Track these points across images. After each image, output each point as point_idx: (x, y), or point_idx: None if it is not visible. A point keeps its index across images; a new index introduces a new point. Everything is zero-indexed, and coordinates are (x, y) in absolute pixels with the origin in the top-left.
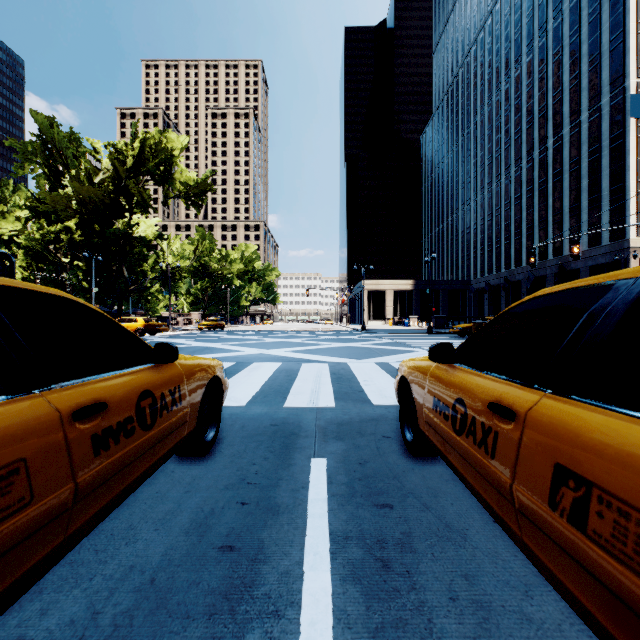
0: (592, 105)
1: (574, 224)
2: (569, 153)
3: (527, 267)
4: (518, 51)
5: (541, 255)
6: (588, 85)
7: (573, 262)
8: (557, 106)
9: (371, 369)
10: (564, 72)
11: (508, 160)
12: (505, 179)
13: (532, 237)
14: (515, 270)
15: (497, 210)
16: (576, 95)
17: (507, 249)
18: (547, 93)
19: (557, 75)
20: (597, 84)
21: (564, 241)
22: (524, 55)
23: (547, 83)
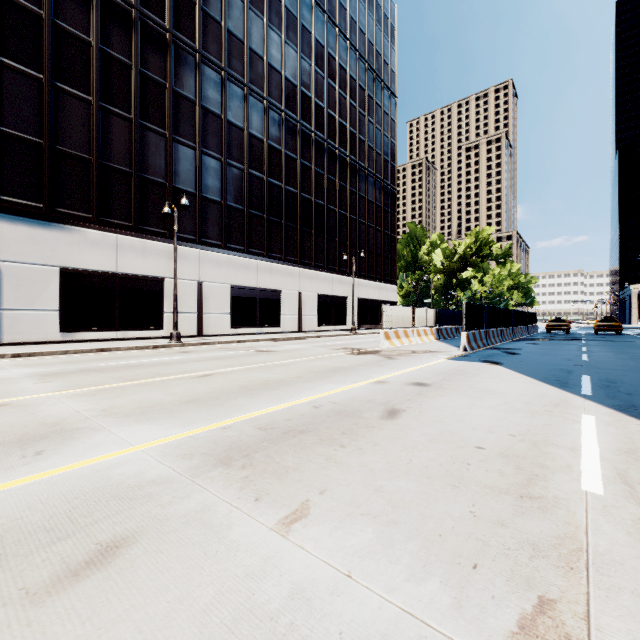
0: None
1: None
2: None
3: None
4: None
5: None
6: None
7: None
8: None
9: None
10: None
11: None
12: None
13: None
14: None
15: None
16: None
17: None
18: None
19: None
20: None
21: None
22: None
23: None
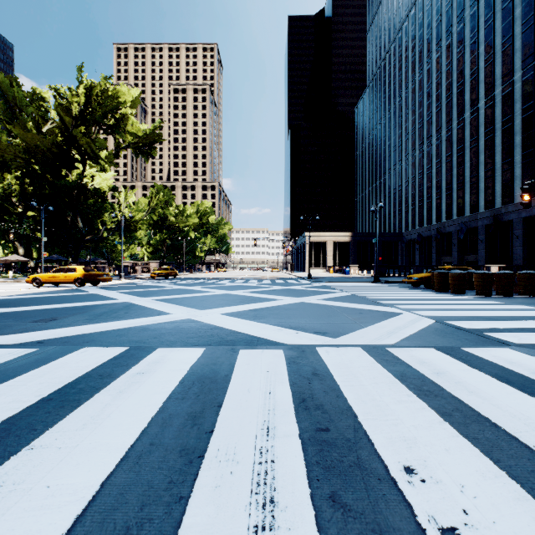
0: (526, 64)
1: (507, 178)
2: (501, 112)
3: (458, 219)
4: (449, 22)
5: (472, 208)
6: (522, 46)
7: (505, 214)
8: (489, 69)
9: (374, 378)
10: (496, 36)
11: (439, 122)
12: (436, 140)
13: (463, 192)
14: (446, 222)
15: (428, 168)
16: (509, 56)
17: (438, 203)
18: (478, 58)
19: (489, 40)
20: (531, 44)
21: (496, 194)
22: (455, 25)
23: (478, 48)
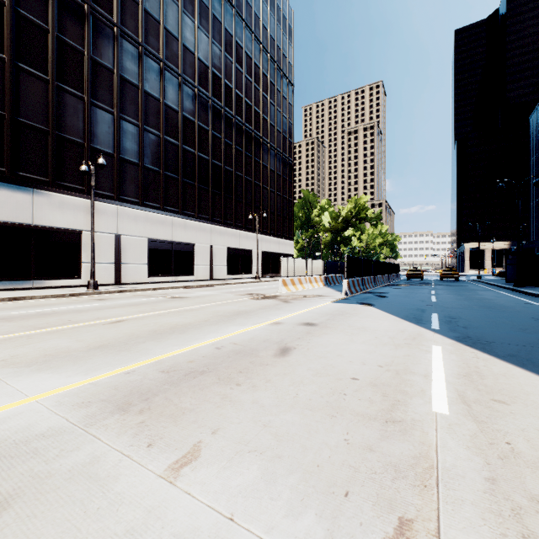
0: None
1: None
2: None
3: None
4: None
5: None
6: None
7: None
8: None
9: None
10: None
11: None
12: None
13: None
14: None
15: None
16: None
17: None
18: None
19: None
20: None
21: None
22: None
23: None
